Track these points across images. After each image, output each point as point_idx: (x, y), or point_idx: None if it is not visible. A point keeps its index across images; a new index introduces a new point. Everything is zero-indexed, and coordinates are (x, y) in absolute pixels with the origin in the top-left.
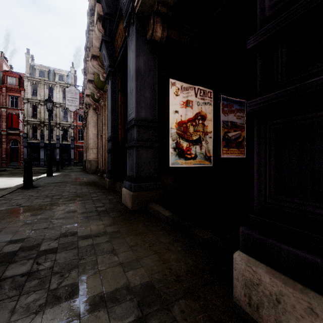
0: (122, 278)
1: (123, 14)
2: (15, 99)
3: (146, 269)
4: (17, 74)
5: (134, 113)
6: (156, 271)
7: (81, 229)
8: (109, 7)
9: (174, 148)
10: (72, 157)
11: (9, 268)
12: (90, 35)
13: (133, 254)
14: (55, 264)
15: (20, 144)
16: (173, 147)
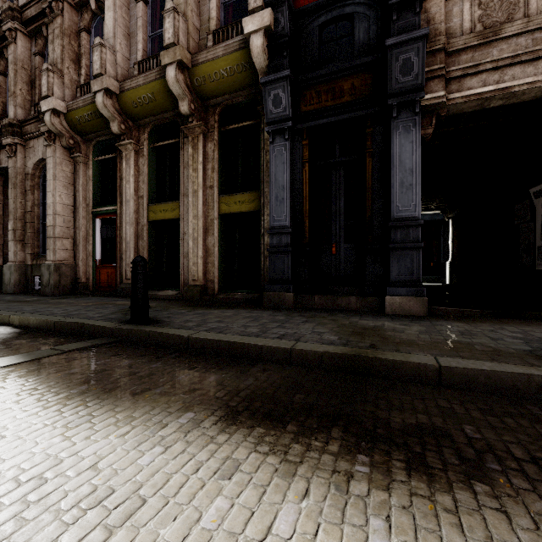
0: None
1: (389, 88)
2: None
3: None
4: None
5: (418, 212)
6: None
7: (478, 328)
8: (290, 29)
9: None
10: None
11: None
12: (175, 20)
13: None
14: None
15: None
16: None
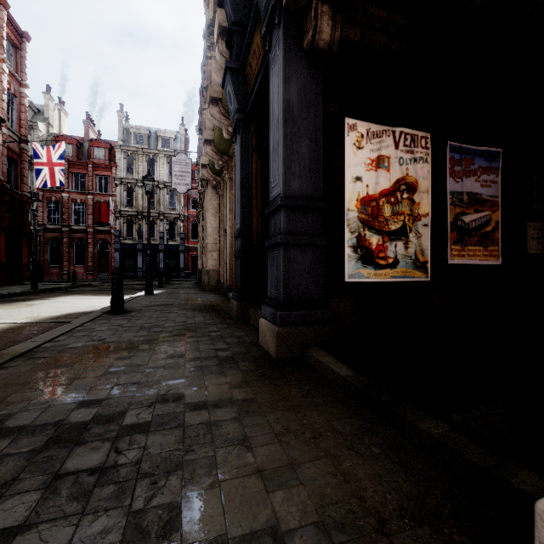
0: (263, 507)
1: (262, 13)
2: (105, 180)
3: (310, 491)
4: (107, 144)
5: (280, 185)
6: (331, 499)
7: (190, 391)
8: (237, 12)
9: (354, 246)
10: (182, 266)
11: (74, 454)
12: (208, 66)
13: (283, 451)
14: (145, 455)
15: (111, 246)
16: (353, 244)
